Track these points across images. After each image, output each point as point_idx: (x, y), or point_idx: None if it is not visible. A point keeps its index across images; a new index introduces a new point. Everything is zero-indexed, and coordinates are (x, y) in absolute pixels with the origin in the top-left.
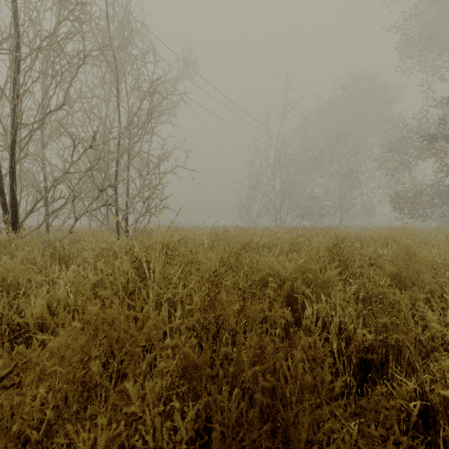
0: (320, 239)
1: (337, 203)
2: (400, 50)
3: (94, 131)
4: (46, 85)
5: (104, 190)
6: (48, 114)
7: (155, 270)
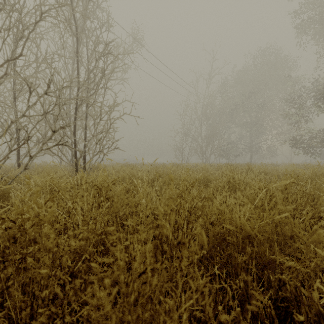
0: (253, 175)
1: (248, 146)
2: (299, 28)
3: (48, 79)
4: (4, 37)
5: (56, 131)
6: (5, 62)
7: (45, 240)
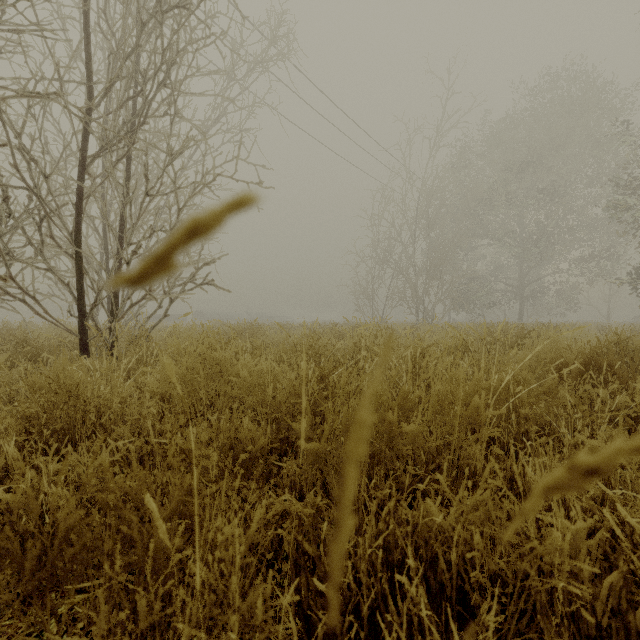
0: None
1: (513, 286)
2: None
3: None
4: None
5: None
6: None
7: None
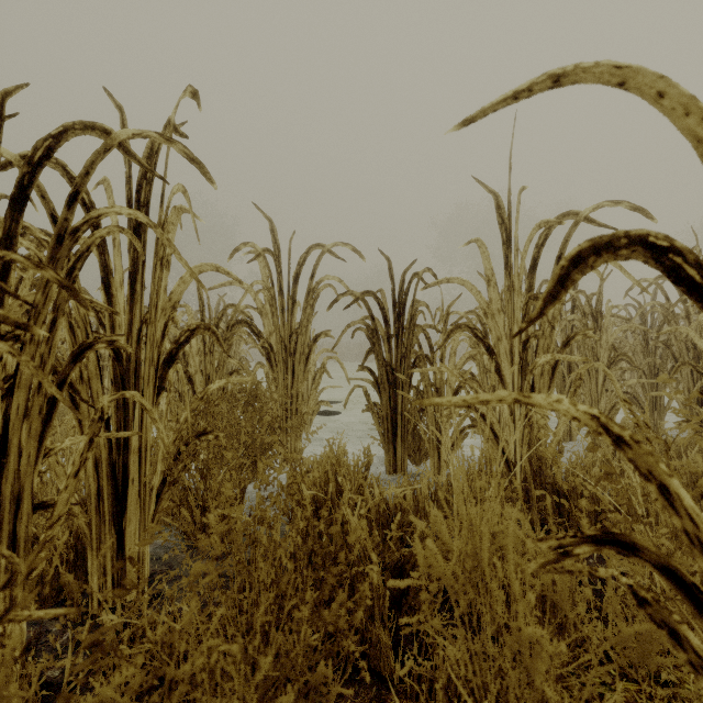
0: None
1: None
2: None
3: None
4: None
5: None
6: None
7: None
